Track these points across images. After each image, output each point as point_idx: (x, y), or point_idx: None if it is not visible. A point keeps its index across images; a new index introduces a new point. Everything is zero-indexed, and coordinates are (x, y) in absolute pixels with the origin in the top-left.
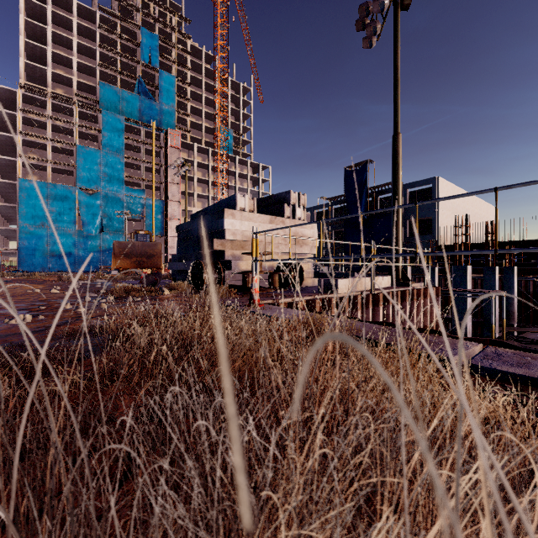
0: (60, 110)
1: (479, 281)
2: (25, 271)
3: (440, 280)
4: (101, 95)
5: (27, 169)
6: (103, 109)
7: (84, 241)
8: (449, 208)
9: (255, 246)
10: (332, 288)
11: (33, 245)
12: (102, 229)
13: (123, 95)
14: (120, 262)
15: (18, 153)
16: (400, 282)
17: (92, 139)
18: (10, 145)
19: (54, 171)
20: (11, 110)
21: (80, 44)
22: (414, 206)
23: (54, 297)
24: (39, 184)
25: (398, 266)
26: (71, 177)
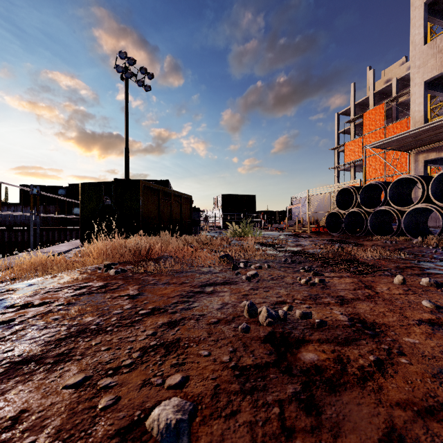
0: None
1: None
2: None
3: None
4: None
5: None
6: None
7: None
8: None
9: None
10: None
11: None
12: None
13: None
14: None
15: None
16: None
17: None
18: None
19: None
20: None
21: None
22: None
23: None
24: None
25: None
26: None
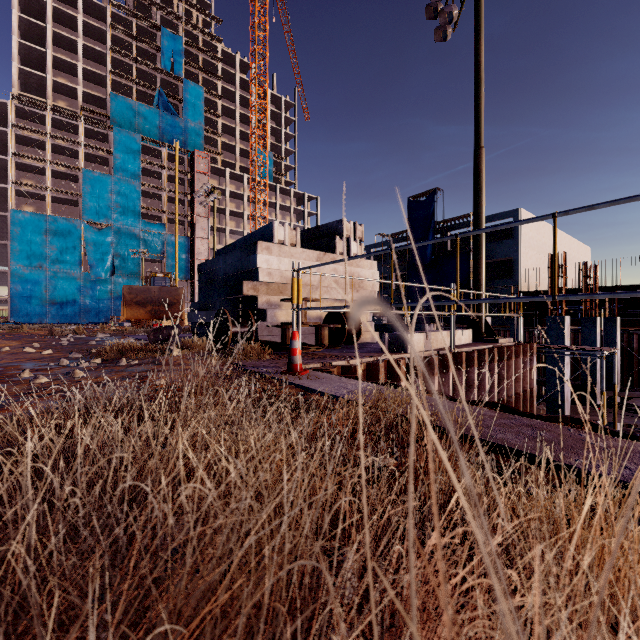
0: (62, 127)
1: (572, 334)
2: (18, 323)
3: (524, 333)
4: (112, 109)
5: (21, 198)
6: (115, 126)
7: (91, 286)
8: (533, 246)
9: (297, 289)
10: (400, 346)
11: (28, 291)
12: (113, 272)
13: (140, 109)
14: (132, 312)
15: (9, 178)
16: (484, 336)
17: (102, 163)
18: (0, 168)
19: (54, 201)
20: (2, 126)
21: (87, 46)
22: (492, 244)
23: (23, 358)
24: (35, 216)
25: (481, 316)
26: (76, 209)
